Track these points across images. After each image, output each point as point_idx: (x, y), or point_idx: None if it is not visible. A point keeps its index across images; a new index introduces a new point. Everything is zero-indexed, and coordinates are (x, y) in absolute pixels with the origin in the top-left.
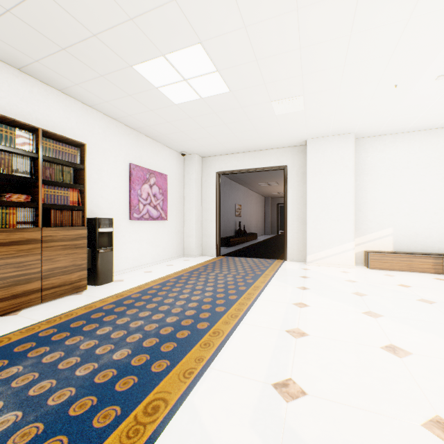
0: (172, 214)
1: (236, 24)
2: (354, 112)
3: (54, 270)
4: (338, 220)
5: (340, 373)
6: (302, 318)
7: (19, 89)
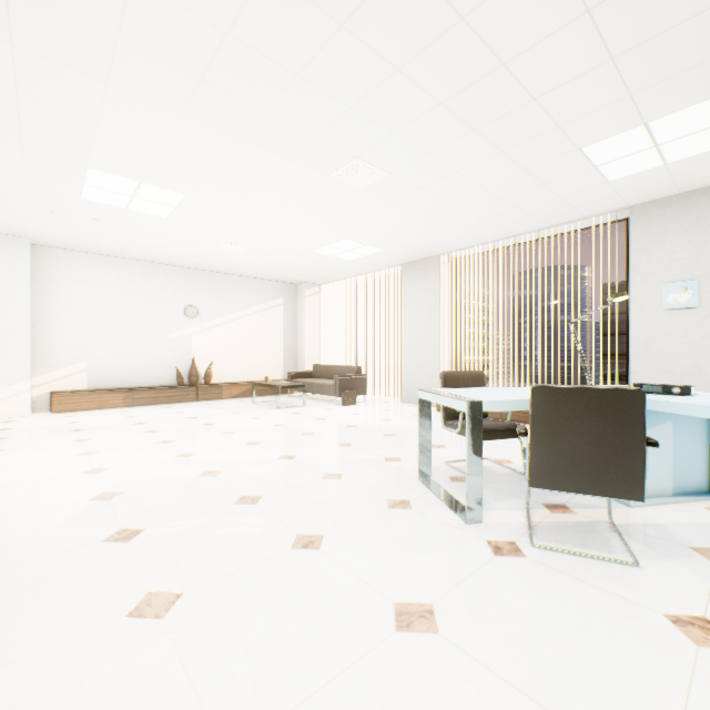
0: None
1: None
2: (15, 218)
3: None
4: (5, 352)
5: None
6: None
7: None
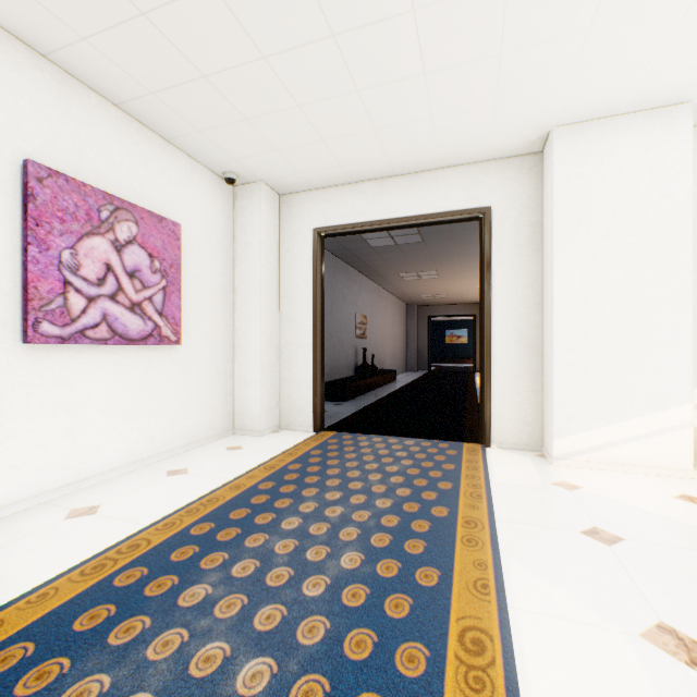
0: (198, 328)
1: None
2: None
3: None
4: (644, 344)
5: None
6: None
7: None
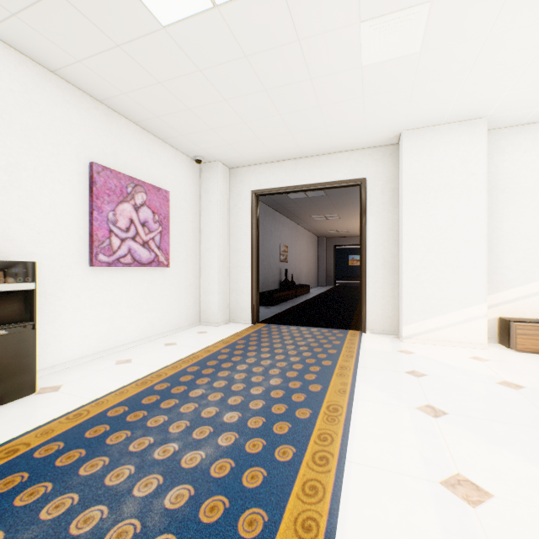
0: (179, 256)
1: None
2: (511, 62)
3: None
4: (457, 266)
5: None
6: None
7: None
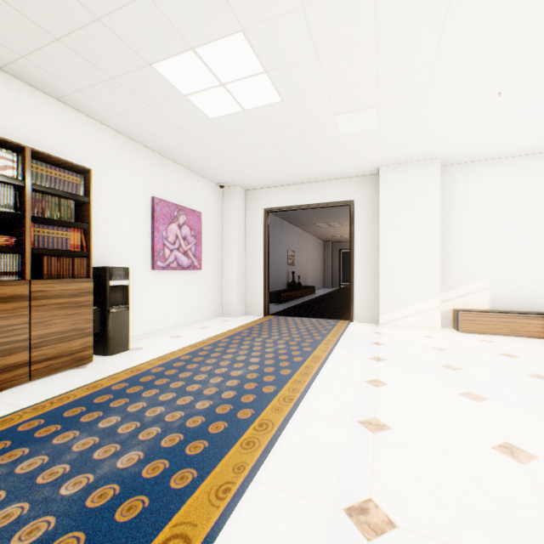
0: (207, 262)
1: (290, 3)
2: (443, 130)
3: (47, 337)
4: (419, 269)
5: (442, 490)
6: (379, 403)
7: (1, 96)
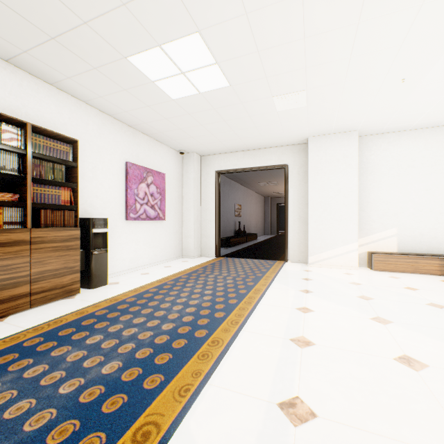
0: (170, 213)
1: (236, 10)
2: (359, 108)
3: (44, 273)
4: (340, 220)
5: (353, 390)
6: (306, 325)
7: (7, 82)
